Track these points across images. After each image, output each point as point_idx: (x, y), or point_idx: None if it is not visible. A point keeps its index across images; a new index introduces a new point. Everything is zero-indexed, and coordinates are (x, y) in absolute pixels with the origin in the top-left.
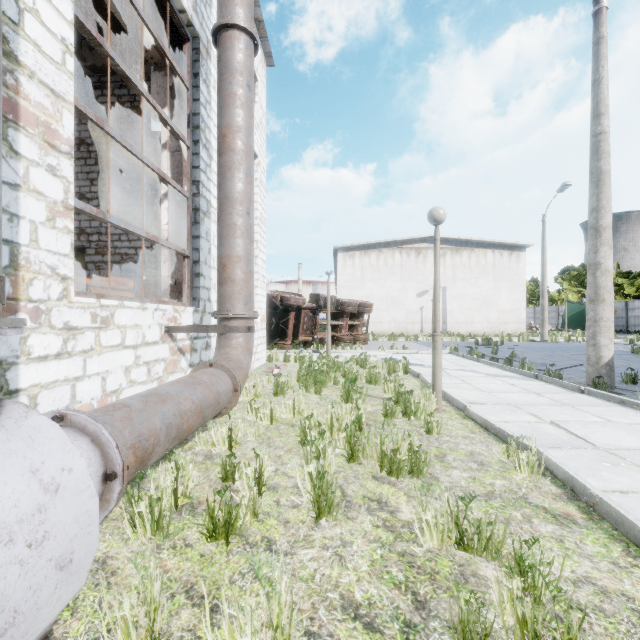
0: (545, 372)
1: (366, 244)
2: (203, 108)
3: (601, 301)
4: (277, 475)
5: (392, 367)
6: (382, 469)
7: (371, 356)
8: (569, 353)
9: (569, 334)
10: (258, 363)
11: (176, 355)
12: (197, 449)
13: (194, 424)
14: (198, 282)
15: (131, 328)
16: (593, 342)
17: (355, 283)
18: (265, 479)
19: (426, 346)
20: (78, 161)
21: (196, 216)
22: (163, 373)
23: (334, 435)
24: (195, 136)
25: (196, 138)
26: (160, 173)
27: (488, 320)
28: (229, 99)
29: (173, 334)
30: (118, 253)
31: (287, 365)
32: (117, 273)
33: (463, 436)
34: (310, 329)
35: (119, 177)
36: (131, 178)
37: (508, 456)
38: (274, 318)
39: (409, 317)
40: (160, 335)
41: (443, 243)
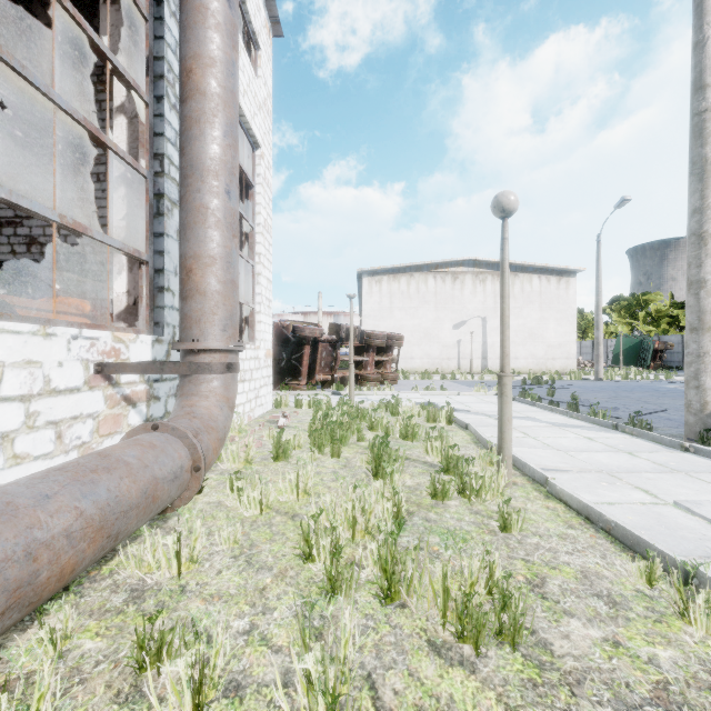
0: (621, 420)
1: (395, 267)
2: (171, 52)
3: (707, 330)
4: (250, 644)
5: (432, 415)
6: (444, 624)
7: (403, 399)
8: (635, 394)
9: (624, 371)
10: (261, 410)
11: (119, 407)
12: (123, 574)
13: (81, 558)
14: (162, 300)
15: (16, 367)
16: (696, 383)
17: (382, 312)
18: (218, 672)
19: (466, 386)
20: (28, 150)
21: (159, 205)
22: (91, 436)
23: (357, 537)
24: (158, 90)
25: (159, 92)
26: (90, 128)
27: (534, 355)
28: (197, 15)
29: (113, 375)
30: (81, 269)
31: (298, 412)
32: (79, 295)
33: (558, 534)
34: (329, 366)
35: (82, 171)
36: (98, 173)
37: (651, 583)
38: (285, 353)
39: (444, 352)
40: (85, 377)
41: (483, 267)
